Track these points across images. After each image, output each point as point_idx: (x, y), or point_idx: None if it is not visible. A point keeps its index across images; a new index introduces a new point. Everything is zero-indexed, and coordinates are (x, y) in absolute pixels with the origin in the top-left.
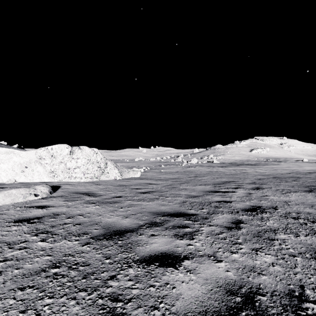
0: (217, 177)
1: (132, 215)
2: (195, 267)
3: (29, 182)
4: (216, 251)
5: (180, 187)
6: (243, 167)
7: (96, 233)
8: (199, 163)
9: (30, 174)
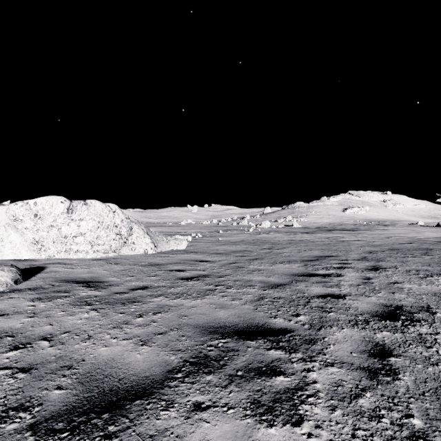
0: (305, 249)
1: (157, 334)
2: None
3: None
4: None
5: (250, 267)
6: (337, 233)
7: (53, 406)
8: (273, 228)
9: None
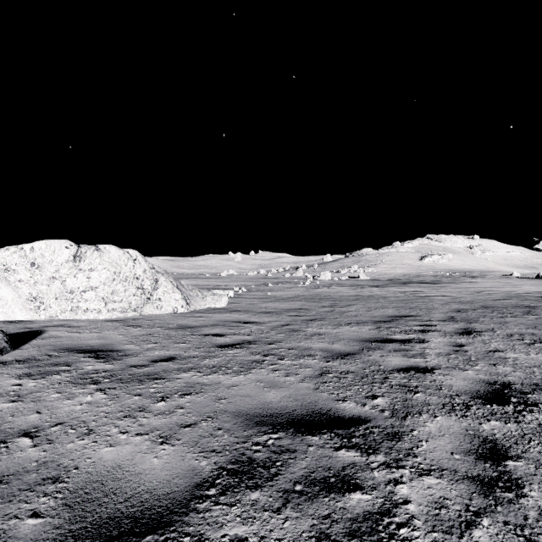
0: (376, 307)
1: (184, 427)
2: None
3: None
4: None
5: (307, 331)
6: (415, 287)
7: None
8: (335, 280)
9: None
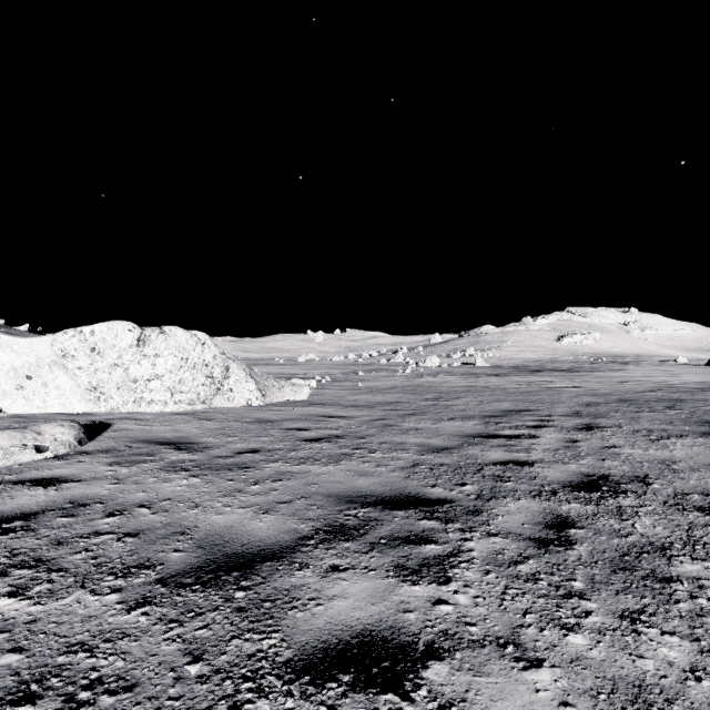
0: (490, 400)
1: (281, 503)
2: (465, 691)
3: (36, 414)
4: (517, 623)
5: (403, 426)
6: (544, 376)
7: (176, 565)
8: (445, 367)
9: (40, 393)
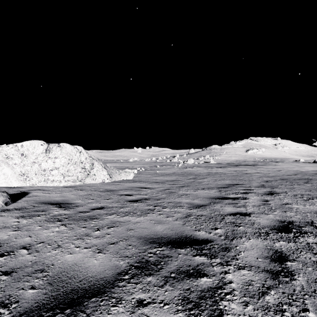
0: (219, 179)
1: (110, 244)
2: None
3: None
4: None
5: (179, 193)
6: (242, 168)
7: (27, 303)
8: (196, 164)
9: None
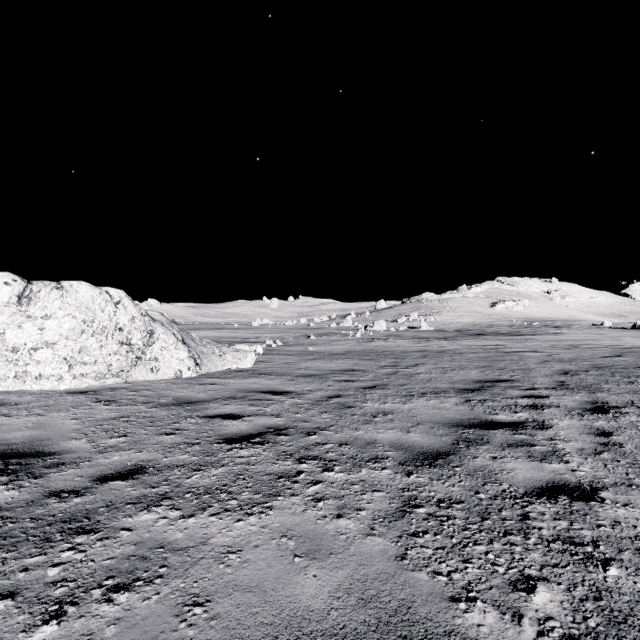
0: (453, 367)
1: None
2: None
3: None
4: None
5: (366, 407)
6: (493, 340)
7: None
8: (392, 331)
9: None
